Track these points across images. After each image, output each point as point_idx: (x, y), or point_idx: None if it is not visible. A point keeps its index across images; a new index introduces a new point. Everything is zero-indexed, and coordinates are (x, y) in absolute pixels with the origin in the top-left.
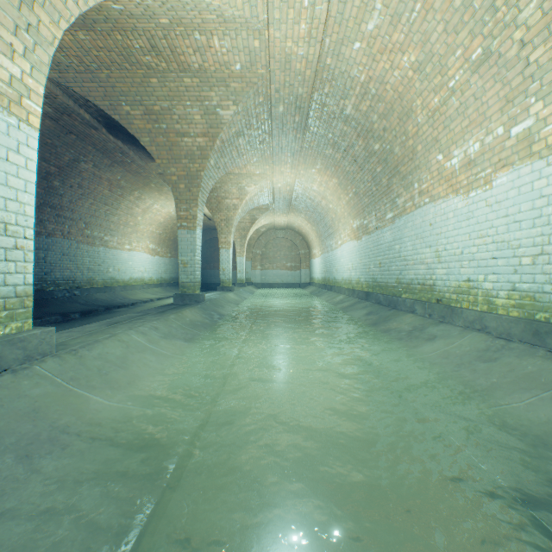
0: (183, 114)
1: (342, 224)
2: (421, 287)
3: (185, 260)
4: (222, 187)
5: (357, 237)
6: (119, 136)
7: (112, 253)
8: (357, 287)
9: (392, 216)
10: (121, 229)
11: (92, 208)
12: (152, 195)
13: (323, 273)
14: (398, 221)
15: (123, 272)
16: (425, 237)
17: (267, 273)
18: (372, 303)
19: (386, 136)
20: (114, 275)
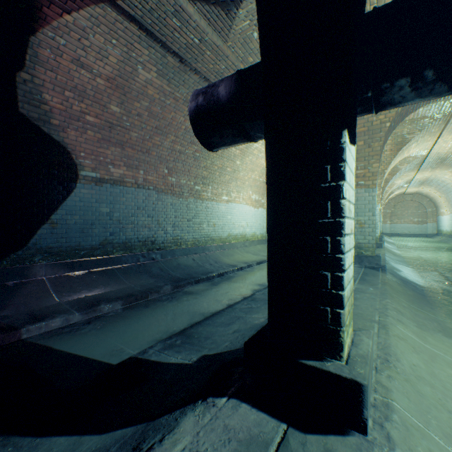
0: None
1: None
2: None
3: None
4: None
5: None
6: None
7: None
8: None
9: None
10: None
11: None
12: None
13: (451, 227)
14: None
15: None
16: None
17: (395, 226)
18: None
19: None
20: None
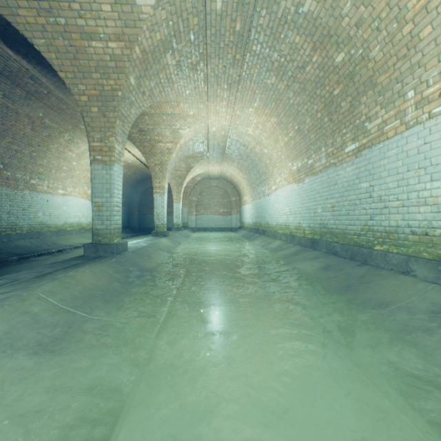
0: (85, 1)
1: (278, 169)
2: (420, 238)
3: (100, 201)
4: (155, 129)
5: (297, 180)
6: (20, 51)
7: (41, 197)
8: (297, 233)
9: (355, 148)
10: (52, 173)
11: (12, 147)
12: (85, 139)
13: (254, 218)
14: (369, 151)
15: (56, 216)
16: (432, 165)
17: (202, 218)
18: (324, 253)
19: (360, 34)
20: (44, 220)
